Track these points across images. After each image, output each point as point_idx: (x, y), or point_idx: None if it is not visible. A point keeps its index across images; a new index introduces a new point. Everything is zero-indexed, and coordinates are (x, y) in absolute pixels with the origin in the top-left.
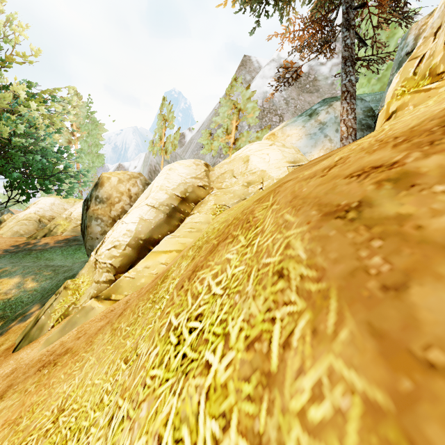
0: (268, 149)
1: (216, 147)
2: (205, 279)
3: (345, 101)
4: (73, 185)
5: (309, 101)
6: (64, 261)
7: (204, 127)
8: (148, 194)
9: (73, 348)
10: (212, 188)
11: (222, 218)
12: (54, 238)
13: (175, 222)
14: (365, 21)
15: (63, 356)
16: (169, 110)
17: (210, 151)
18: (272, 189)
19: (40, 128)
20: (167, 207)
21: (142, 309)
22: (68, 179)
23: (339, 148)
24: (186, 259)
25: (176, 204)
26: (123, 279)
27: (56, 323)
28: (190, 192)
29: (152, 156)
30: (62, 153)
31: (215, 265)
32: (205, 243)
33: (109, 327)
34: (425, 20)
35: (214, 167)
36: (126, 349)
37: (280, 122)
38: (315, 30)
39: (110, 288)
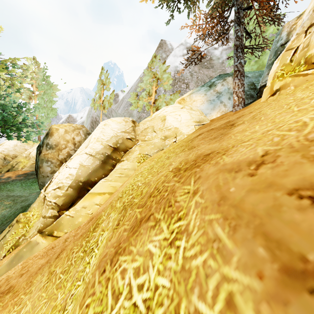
0: (179, 111)
1: (141, 105)
2: (126, 271)
3: (236, 77)
4: (30, 133)
5: (207, 74)
6: (22, 192)
7: (132, 90)
8: (87, 144)
9: (15, 287)
10: (137, 140)
11: (145, 169)
12: (15, 173)
13: (108, 167)
14: (246, 20)
15: (5, 295)
16: (106, 77)
17: (136, 108)
18: (189, 160)
19: (1, 88)
20: (102, 155)
21: (75, 256)
22: (26, 127)
23: (233, 113)
24: (114, 211)
25: (109, 153)
26: (64, 217)
27: (8, 253)
28: (120, 144)
29: (94, 110)
30: (21, 108)
31: (137, 254)
32: (129, 205)
33: (47, 269)
34: (295, 21)
35: (139, 123)
36: (56, 304)
37: (187, 88)
38: (215, 23)
39: (53, 225)
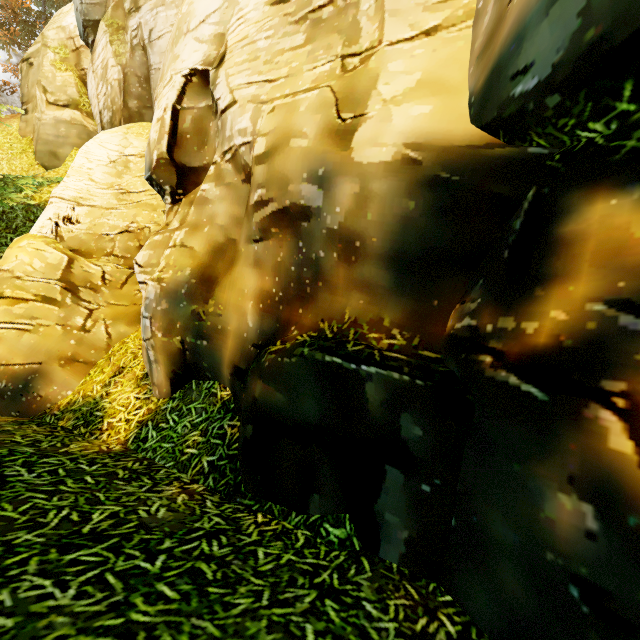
0: None
1: None
2: None
3: None
4: None
5: None
6: None
7: None
8: None
9: None
10: None
11: None
12: None
13: None
14: None
15: None
16: None
17: None
18: None
19: None
20: None
21: None
22: None
23: None
24: None
25: None
26: None
27: None
28: None
29: None
30: None
31: None
32: None
33: None
34: None
35: None
36: None
37: None
38: None
39: None
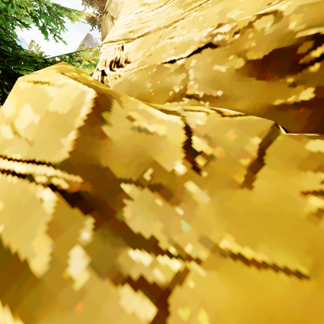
0: None
1: None
2: None
3: None
4: None
5: None
6: None
7: None
8: None
9: None
10: None
11: None
12: None
13: None
14: None
15: None
16: (37, 49)
17: None
18: None
19: None
20: None
21: None
22: None
23: None
24: None
25: None
26: None
27: None
28: None
29: None
30: None
31: None
32: None
33: None
34: None
35: None
36: None
37: None
38: None
39: None
